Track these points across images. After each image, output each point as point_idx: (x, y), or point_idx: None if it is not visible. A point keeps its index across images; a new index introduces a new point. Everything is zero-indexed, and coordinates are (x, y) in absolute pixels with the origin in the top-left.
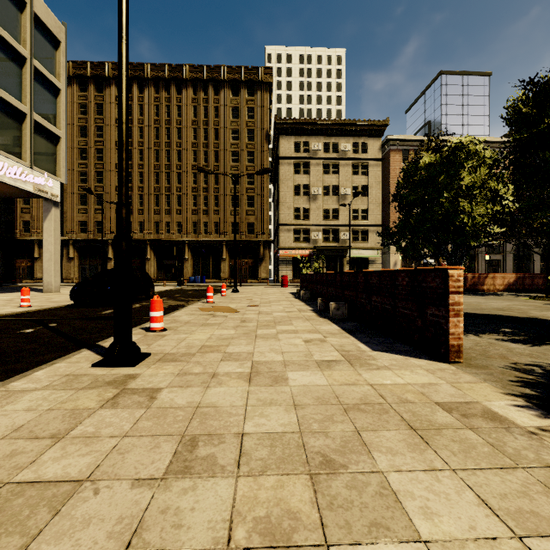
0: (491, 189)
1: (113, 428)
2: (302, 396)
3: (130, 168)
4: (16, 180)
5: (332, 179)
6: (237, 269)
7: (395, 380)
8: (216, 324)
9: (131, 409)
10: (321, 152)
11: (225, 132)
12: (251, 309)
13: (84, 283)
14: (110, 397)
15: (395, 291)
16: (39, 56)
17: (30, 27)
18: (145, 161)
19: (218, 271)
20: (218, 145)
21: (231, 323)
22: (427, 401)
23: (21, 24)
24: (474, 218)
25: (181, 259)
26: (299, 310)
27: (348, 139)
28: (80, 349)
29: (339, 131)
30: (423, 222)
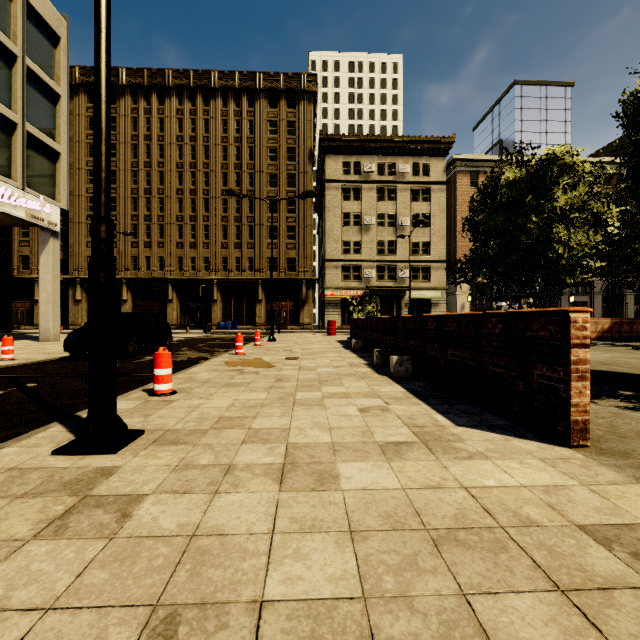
0: (594, 211)
1: (36, 587)
2: (363, 512)
3: (148, 193)
4: (4, 205)
5: (387, 206)
6: (275, 313)
7: (501, 478)
8: (243, 384)
9: (82, 541)
10: (375, 174)
11: (261, 151)
12: (290, 363)
13: (82, 330)
14: (58, 514)
15: (482, 342)
16: (33, 54)
17: (22, 17)
18: (166, 186)
19: (253, 315)
20: (253, 166)
21: (263, 383)
22: (564, 523)
23: (11, 14)
24: (571, 249)
25: (209, 302)
26: (350, 365)
27: (407, 159)
28: (51, 422)
29: (396, 150)
30: (505, 254)
